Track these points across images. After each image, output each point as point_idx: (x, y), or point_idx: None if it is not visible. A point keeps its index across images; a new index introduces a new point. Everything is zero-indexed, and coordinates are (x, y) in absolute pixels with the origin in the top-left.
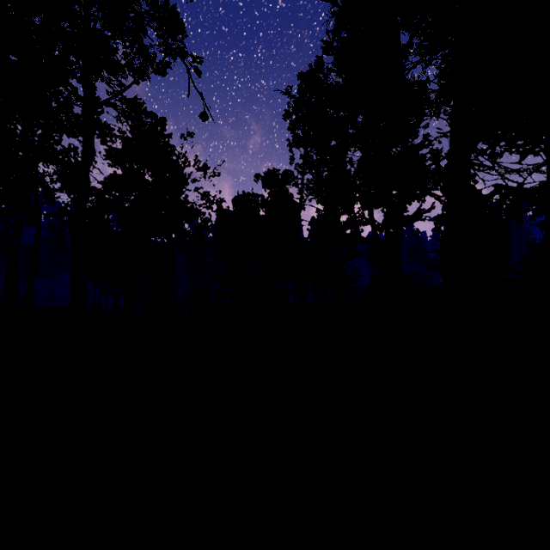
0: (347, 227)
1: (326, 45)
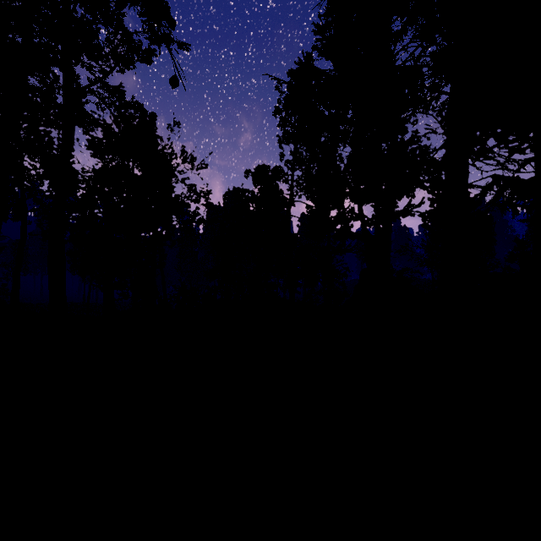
0: (337, 222)
1: (317, 28)
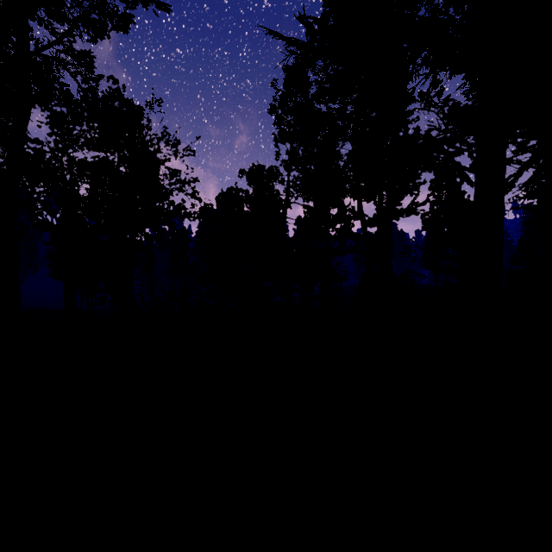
0: (337, 221)
1: None
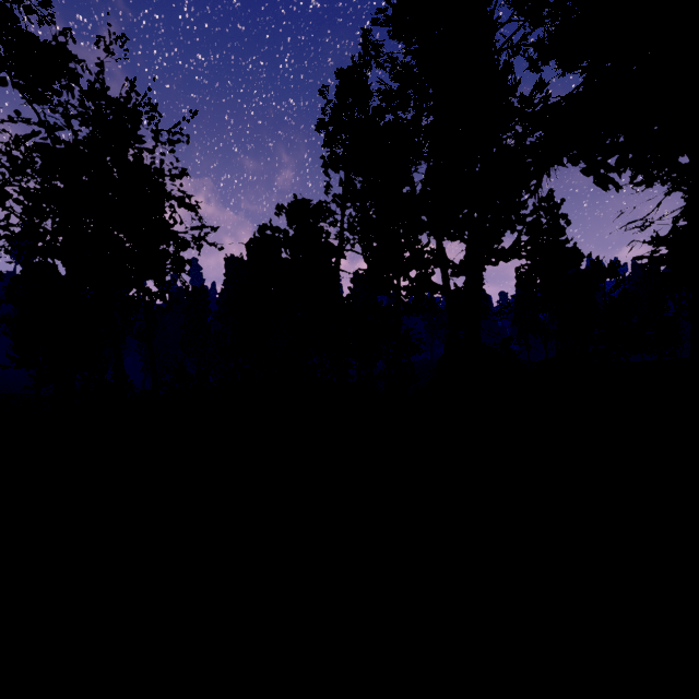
0: (412, 266)
1: None
